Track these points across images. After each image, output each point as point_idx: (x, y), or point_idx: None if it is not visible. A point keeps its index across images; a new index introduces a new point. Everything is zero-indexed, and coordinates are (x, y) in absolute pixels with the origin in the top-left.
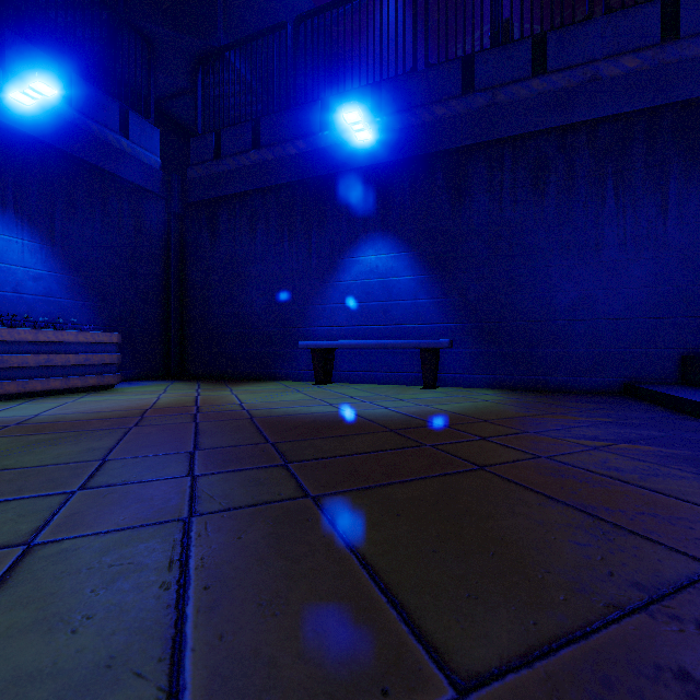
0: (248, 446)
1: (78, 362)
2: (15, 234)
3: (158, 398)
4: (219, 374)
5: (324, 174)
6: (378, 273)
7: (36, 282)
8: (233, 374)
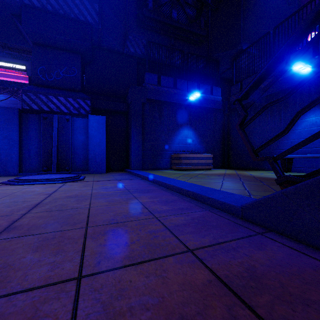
0: (253, 180)
1: (204, 162)
2: (189, 130)
3: (225, 172)
4: (241, 167)
5: (287, 87)
6: (317, 125)
7: (193, 142)
8: (247, 168)
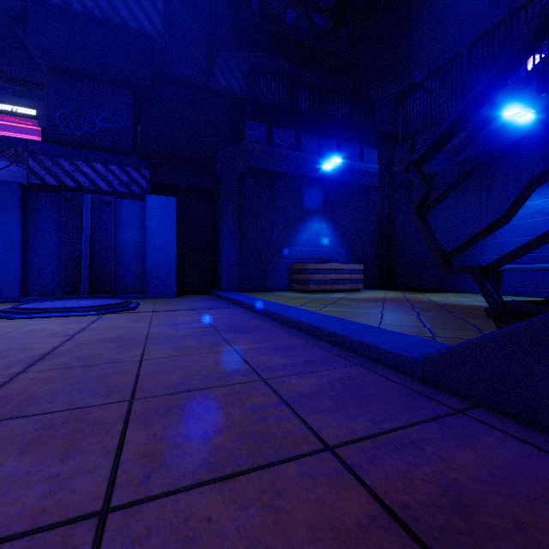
0: (435, 309)
1: (348, 278)
2: (322, 223)
3: (385, 295)
4: (412, 287)
5: (492, 148)
6: (544, 213)
7: (329, 243)
8: (422, 288)
